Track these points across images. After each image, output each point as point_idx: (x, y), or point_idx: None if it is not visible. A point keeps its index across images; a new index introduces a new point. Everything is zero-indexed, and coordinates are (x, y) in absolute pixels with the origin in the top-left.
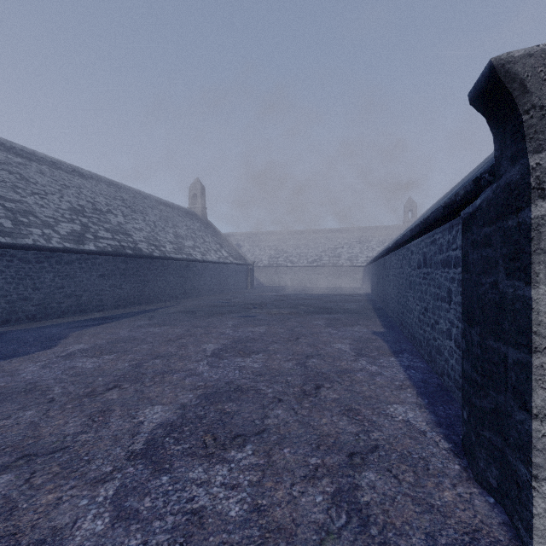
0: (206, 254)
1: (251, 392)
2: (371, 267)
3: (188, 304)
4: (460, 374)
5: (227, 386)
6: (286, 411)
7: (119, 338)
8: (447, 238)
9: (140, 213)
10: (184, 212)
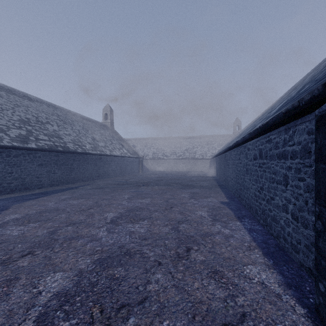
0: (112, 151)
1: (137, 255)
2: (215, 159)
3: (100, 183)
4: (297, 240)
5: (119, 250)
6: (164, 275)
7: (46, 209)
8: (283, 137)
9: (69, 124)
10: (99, 125)
